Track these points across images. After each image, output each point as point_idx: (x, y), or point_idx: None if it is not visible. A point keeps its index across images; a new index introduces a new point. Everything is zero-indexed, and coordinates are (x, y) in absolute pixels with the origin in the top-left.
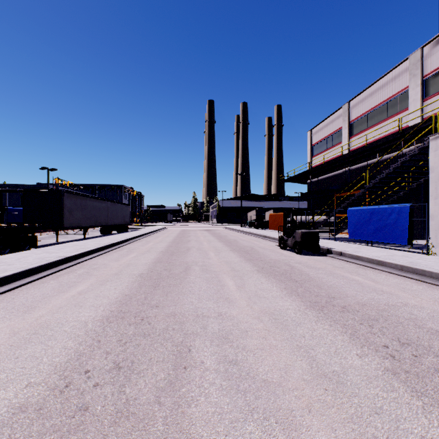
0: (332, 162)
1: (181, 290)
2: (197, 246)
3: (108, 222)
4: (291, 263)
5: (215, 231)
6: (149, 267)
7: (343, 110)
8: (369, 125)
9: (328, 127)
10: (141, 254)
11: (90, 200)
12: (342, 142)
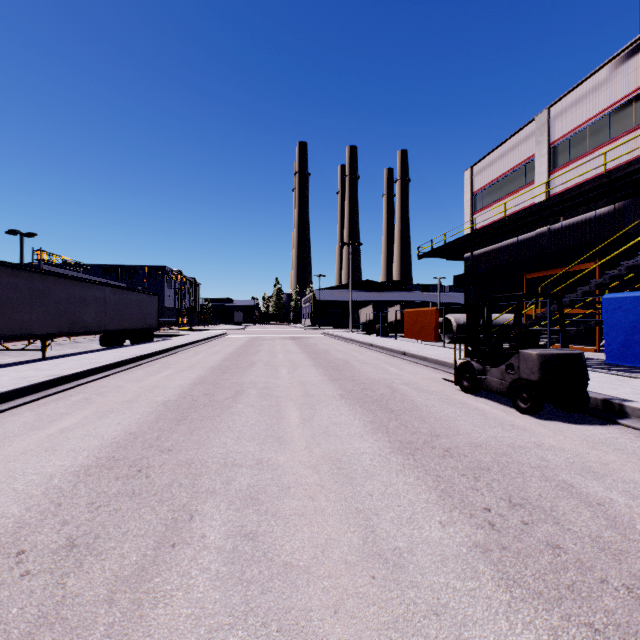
0: (523, 215)
1: None
2: (262, 382)
3: (105, 325)
4: (566, 476)
5: (308, 340)
6: (23, 514)
7: (536, 123)
8: (592, 145)
9: (504, 159)
10: (99, 415)
11: (57, 282)
12: (535, 181)
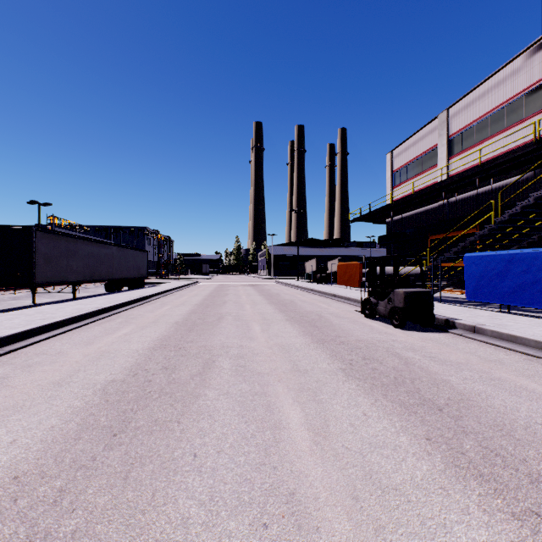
0: (426, 192)
1: (172, 450)
2: (234, 312)
3: (112, 275)
4: (398, 350)
5: (263, 287)
6: (136, 360)
7: (438, 120)
8: (478, 139)
9: (416, 146)
10: (140, 328)
11: (82, 243)
12: (437, 165)
